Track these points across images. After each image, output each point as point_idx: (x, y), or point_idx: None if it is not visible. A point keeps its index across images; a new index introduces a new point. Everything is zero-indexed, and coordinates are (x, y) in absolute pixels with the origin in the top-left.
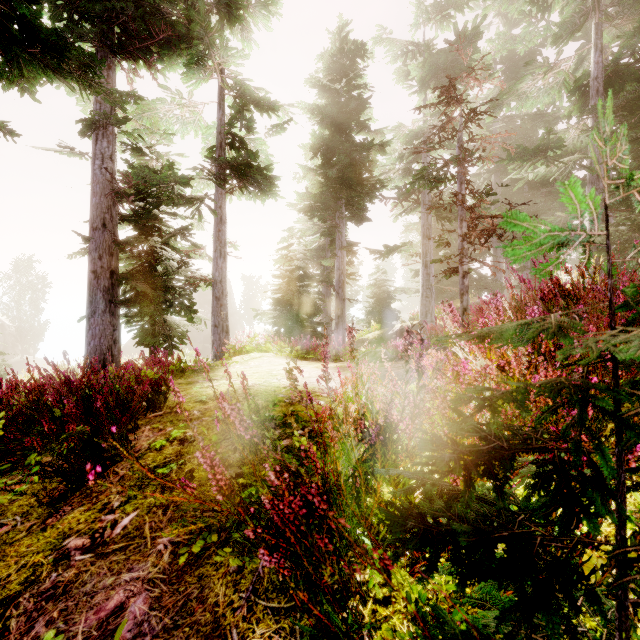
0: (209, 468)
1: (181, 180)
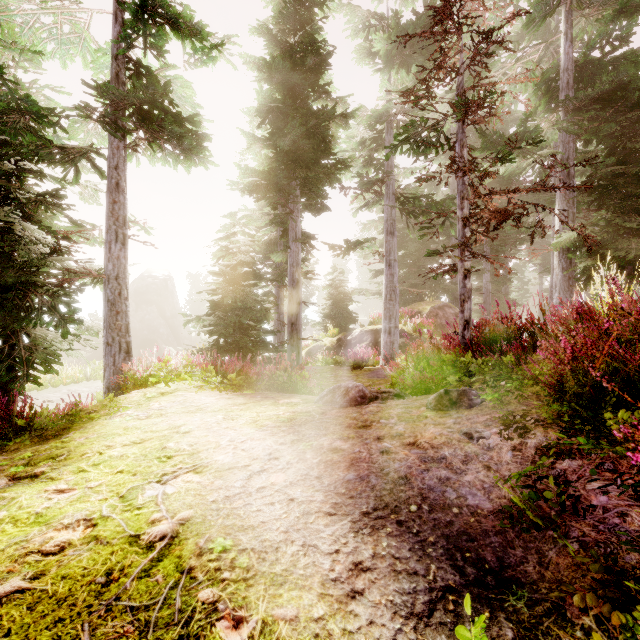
0: None
1: (30, 108)
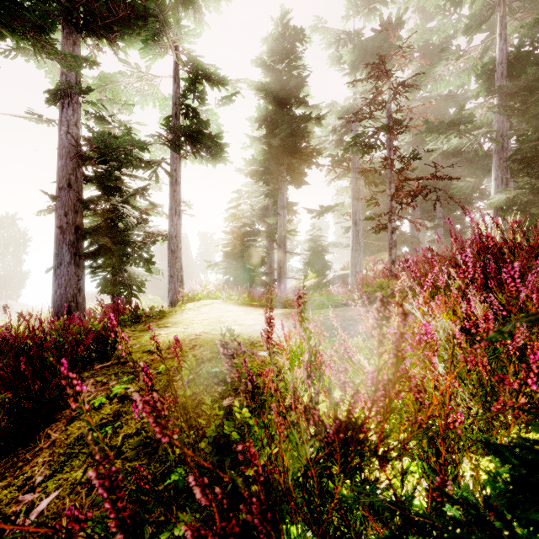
0: (106, 492)
1: (139, 144)
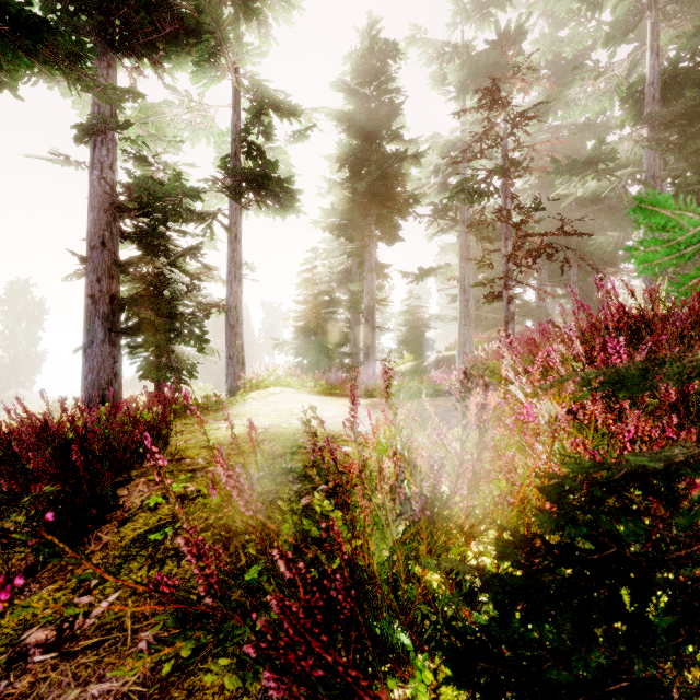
0: (195, 559)
1: (190, 192)
